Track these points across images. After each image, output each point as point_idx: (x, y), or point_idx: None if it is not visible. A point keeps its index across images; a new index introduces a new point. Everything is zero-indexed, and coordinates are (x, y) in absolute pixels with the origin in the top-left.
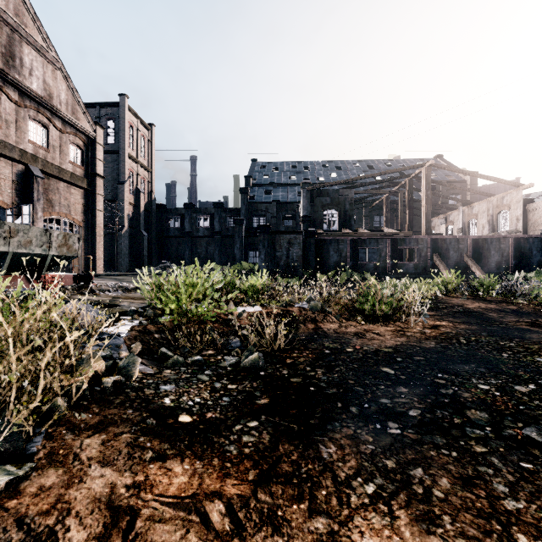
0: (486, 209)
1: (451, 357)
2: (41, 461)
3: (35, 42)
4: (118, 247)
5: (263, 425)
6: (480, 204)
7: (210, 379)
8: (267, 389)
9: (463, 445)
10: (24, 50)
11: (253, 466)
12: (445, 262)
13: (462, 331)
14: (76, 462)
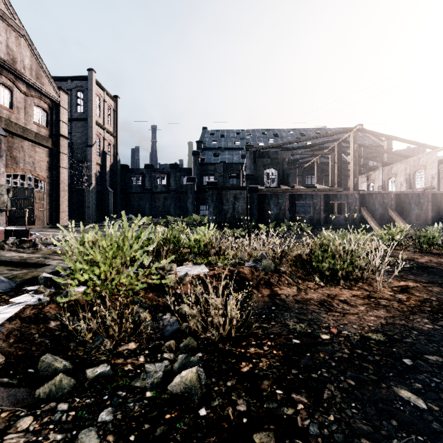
0: (404, 169)
1: None
2: None
3: None
4: (86, 201)
5: None
6: (398, 165)
7: None
8: None
9: None
10: None
11: None
12: (372, 214)
13: None
14: None
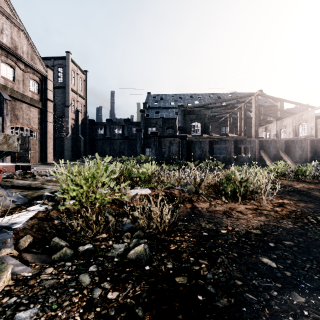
0: (291, 122)
1: (317, 242)
2: None
3: (4, 12)
4: (65, 146)
5: None
6: (287, 119)
7: (91, 282)
8: (150, 302)
9: None
10: None
11: None
12: (268, 155)
13: (305, 209)
14: None
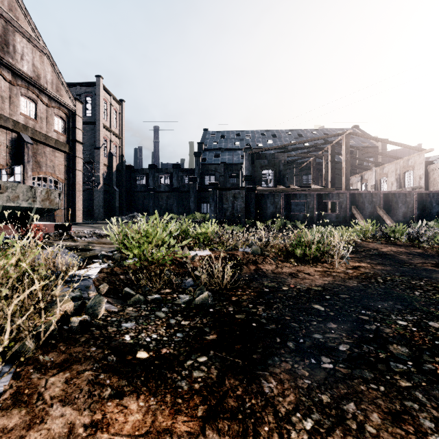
0: (394, 169)
1: (372, 295)
2: (6, 401)
3: (25, 32)
4: (94, 200)
5: (212, 360)
6: (389, 165)
7: (166, 316)
8: (215, 326)
9: (389, 379)
10: (16, 39)
11: (202, 401)
12: (361, 212)
13: (379, 271)
14: (39, 402)
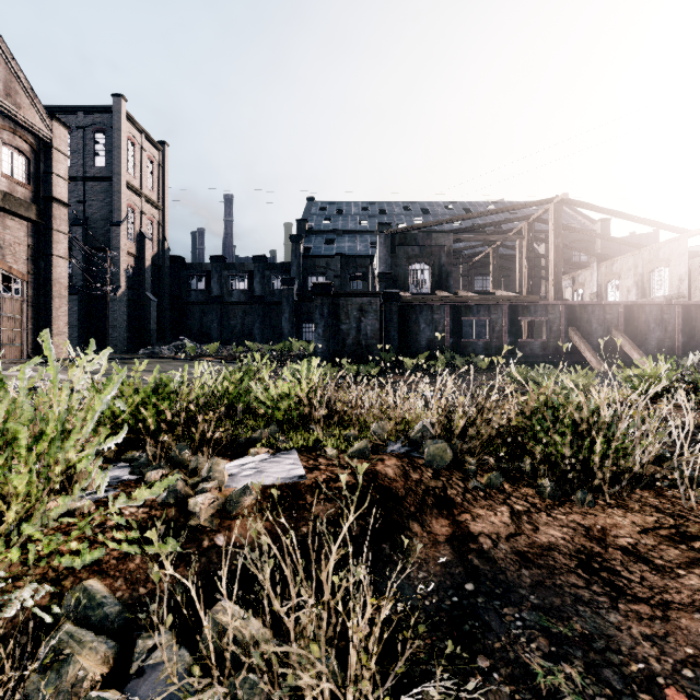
0: (633, 266)
1: None
2: None
3: None
4: (110, 317)
5: None
6: (624, 259)
7: None
8: None
9: None
10: None
11: None
12: (586, 339)
13: None
14: None
